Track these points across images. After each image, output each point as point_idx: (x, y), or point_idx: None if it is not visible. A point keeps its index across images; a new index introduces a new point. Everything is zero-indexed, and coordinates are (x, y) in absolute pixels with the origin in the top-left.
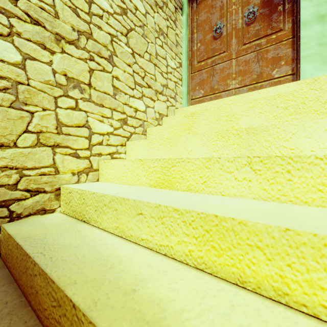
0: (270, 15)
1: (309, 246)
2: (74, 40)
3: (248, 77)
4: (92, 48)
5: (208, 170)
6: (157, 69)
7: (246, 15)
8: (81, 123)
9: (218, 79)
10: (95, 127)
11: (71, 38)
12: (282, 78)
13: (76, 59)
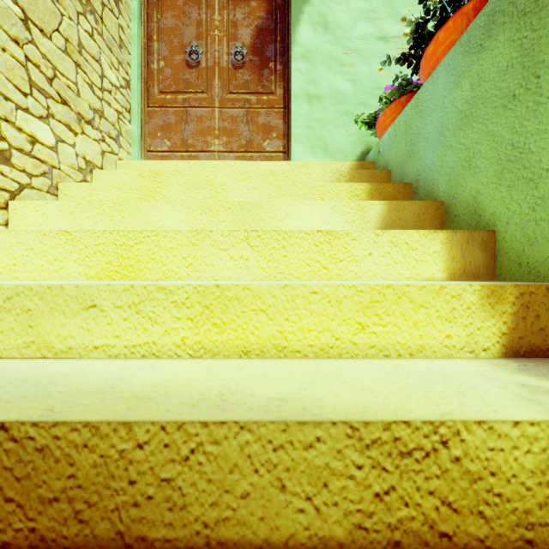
0: (261, 68)
1: (301, 296)
2: None
3: (236, 140)
4: None
5: (195, 248)
6: (82, 74)
7: (233, 52)
8: None
9: (194, 130)
10: None
11: None
12: (274, 154)
13: None
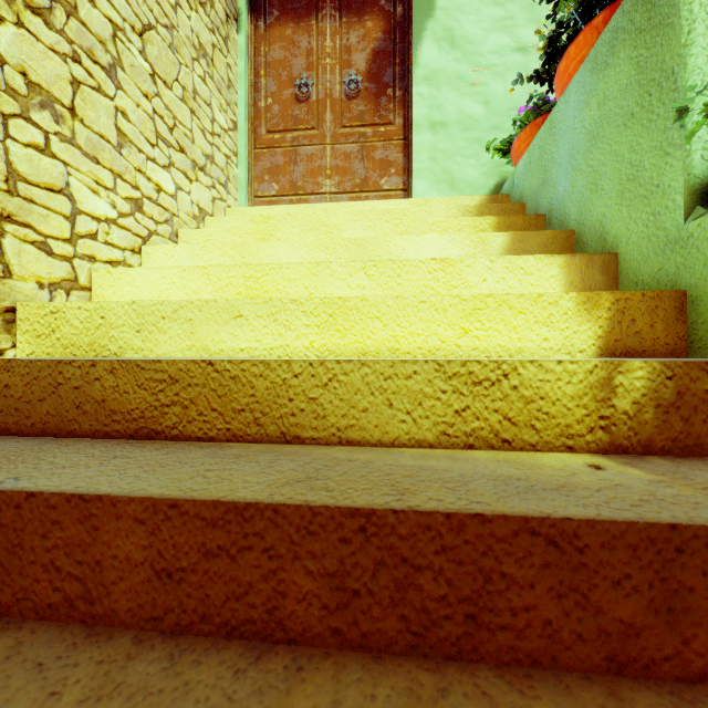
0: (378, 97)
1: (412, 306)
2: (43, 8)
3: (349, 180)
4: (78, 38)
5: (316, 279)
6: (196, 120)
7: (346, 81)
8: (56, 185)
9: (304, 171)
10: (83, 201)
11: (35, 1)
12: (393, 192)
13: (46, 47)
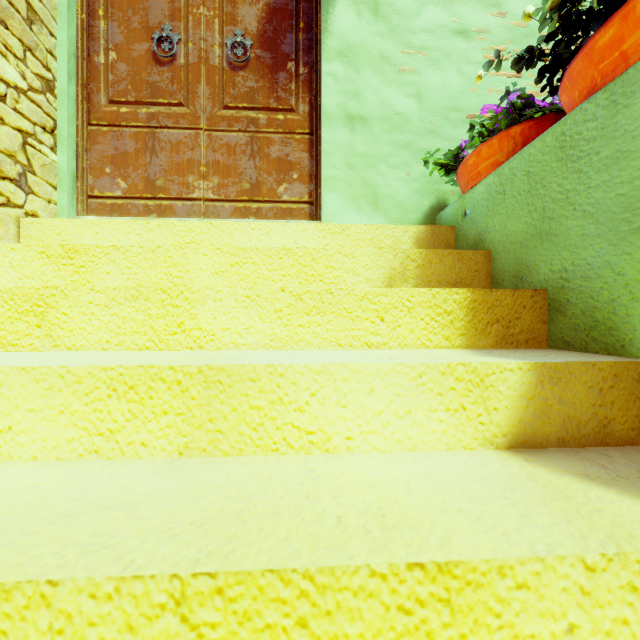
0: (275, 71)
1: None
2: None
3: (234, 183)
4: None
5: None
6: None
7: (229, 43)
8: None
9: (166, 165)
10: None
11: None
12: (295, 205)
13: None
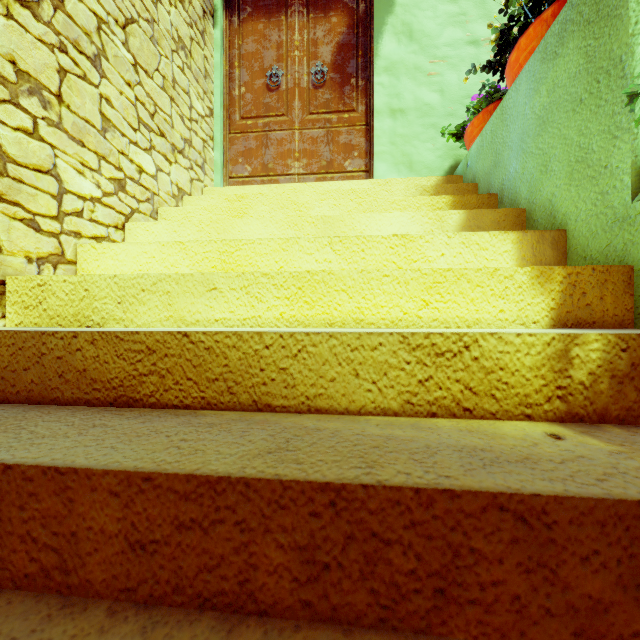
0: (342, 86)
1: (375, 279)
2: (31, 1)
3: (316, 162)
4: (64, 30)
5: (285, 253)
6: (175, 107)
7: (313, 72)
8: (43, 166)
9: (274, 154)
10: (70, 181)
11: None
12: (356, 174)
13: (34, 38)
